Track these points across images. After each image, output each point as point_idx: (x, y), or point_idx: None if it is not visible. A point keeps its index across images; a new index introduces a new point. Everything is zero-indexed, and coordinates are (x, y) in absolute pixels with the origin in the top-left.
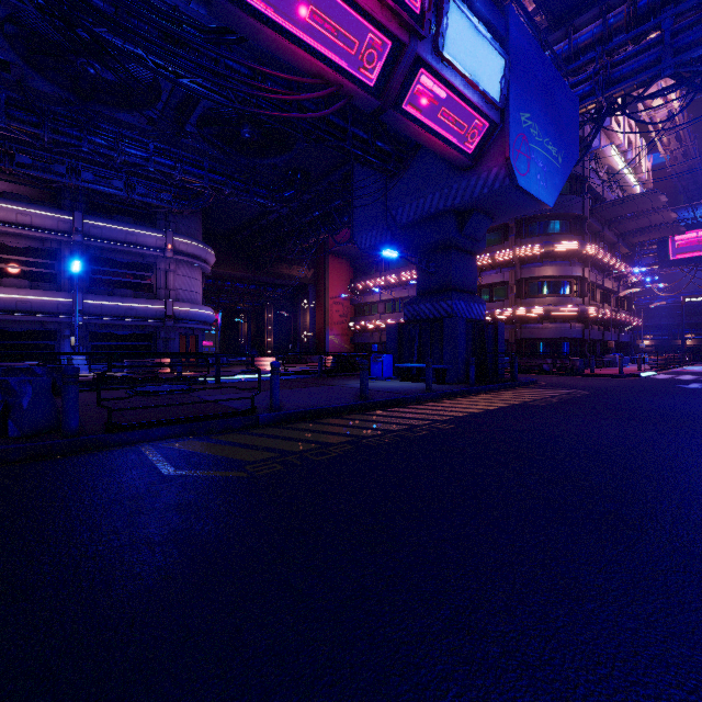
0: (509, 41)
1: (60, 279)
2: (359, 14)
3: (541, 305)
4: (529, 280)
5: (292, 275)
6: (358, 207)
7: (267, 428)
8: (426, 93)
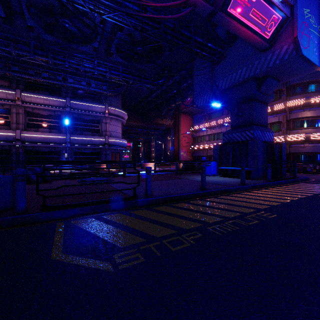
0: None
1: (61, 128)
2: None
3: (303, 133)
4: (295, 119)
5: (163, 124)
6: (196, 84)
7: (141, 209)
8: None
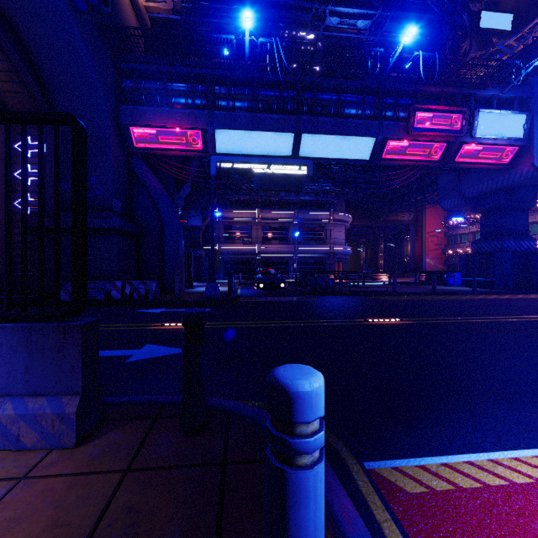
0: (533, 98)
1: (289, 239)
2: (429, 142)
3: None
4: None
5: (397, 220)
6: (441, 185)
7: (392, 296)
8: (468, 151)
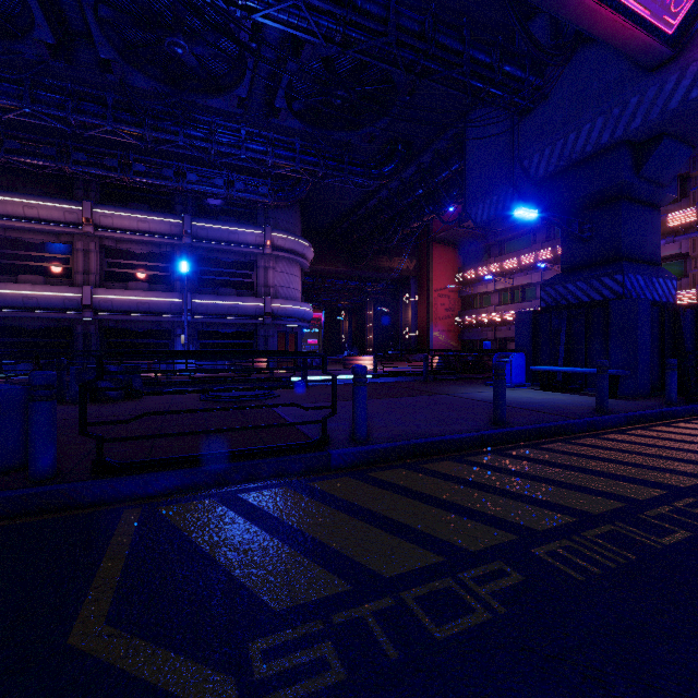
0: None
1: (174, 280)
2: None
3: None
4: None
5: (392, 268)
6: (472, 171)
7: (341, 478)
8: None
